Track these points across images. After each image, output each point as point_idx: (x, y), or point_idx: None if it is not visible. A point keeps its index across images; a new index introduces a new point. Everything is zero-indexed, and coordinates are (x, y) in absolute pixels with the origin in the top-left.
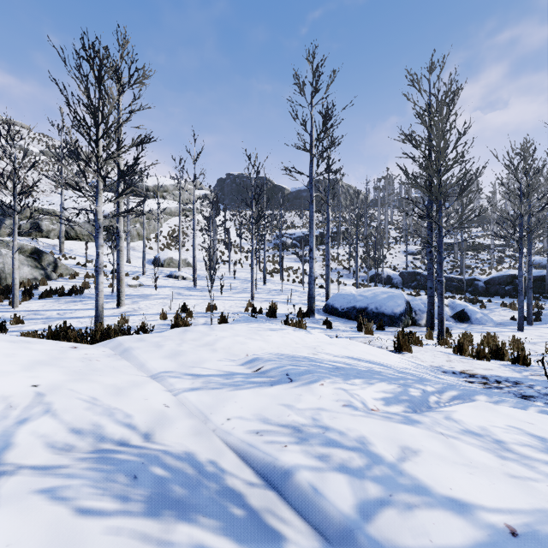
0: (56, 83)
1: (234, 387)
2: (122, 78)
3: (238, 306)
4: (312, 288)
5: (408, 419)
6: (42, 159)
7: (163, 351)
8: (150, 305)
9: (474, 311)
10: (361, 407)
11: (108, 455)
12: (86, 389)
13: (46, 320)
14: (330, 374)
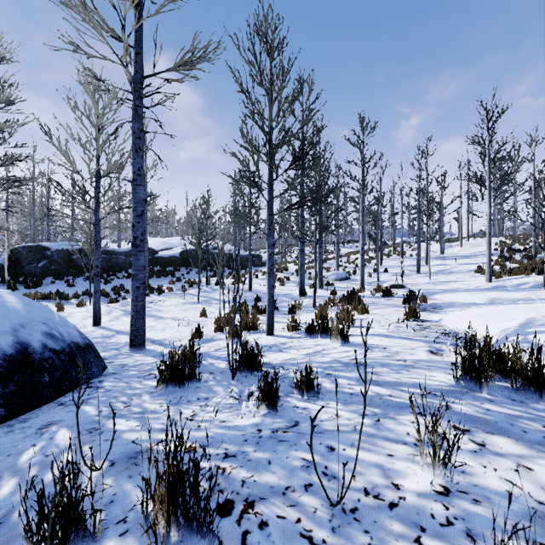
0: None
1: None
2: None
3: None
4: None
5: None
6: None
7: None
8: None
9: None
10: None
11: None
12: None
13: None
14: None
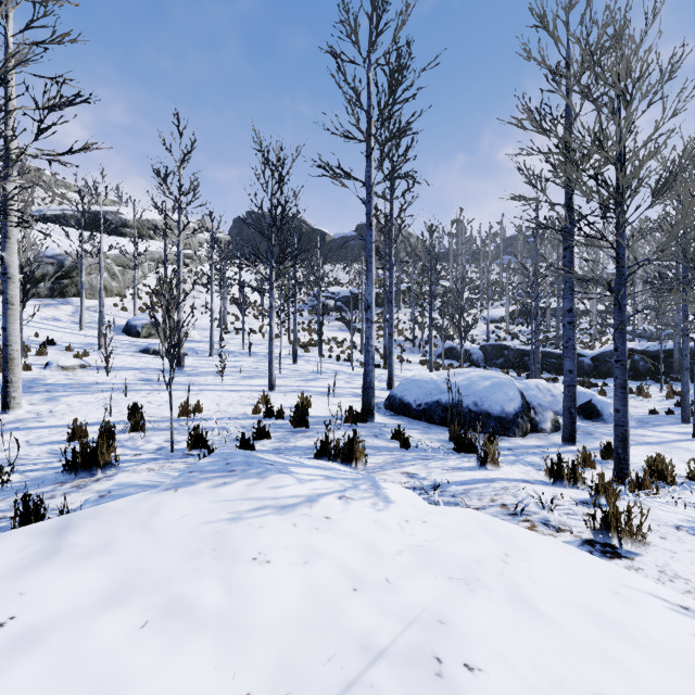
0: None
1: None
2: None
3: (244, 404)
4: (371, 371)
5: None
6: None
7: None
8: (78, 404)
9: (606, 402)
10: None
11: None
12: None
13: None
14: None
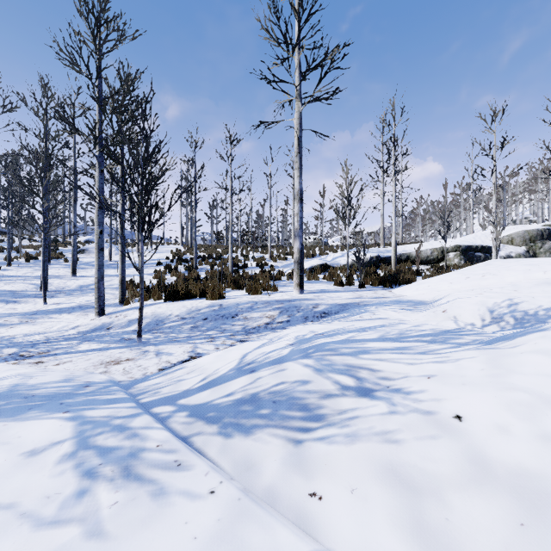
0: None
1: None
2: None
3: None
4: None
5: None
6: None
7: None
8: None
9: None
10: None
11: (307, 413)
12: (430, 450)
13: None
14: None
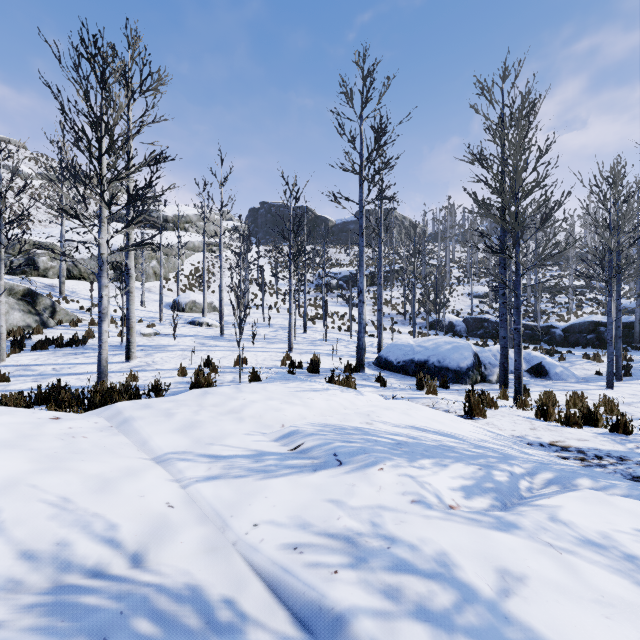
0: (49, 86)
1: (264, 474)
2: (132, 84)
3: (273, 360)
4: (363, 337)
5: (501, 523)
6: (40, 184)
7: (174, 422)
8: (167, 358)
9: (553, 364)
10: (436, 503)
11: (70, 599)
12: (56, 484)
13: (38, 377)
14: (390, 453)
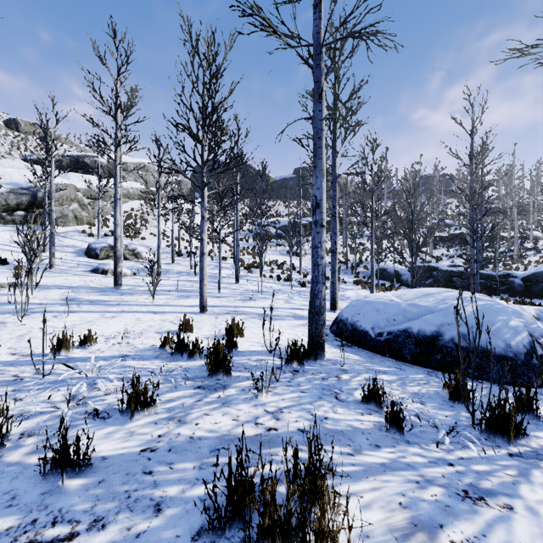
0: None
1: None
2: None
3: (160, 330)
4: (321, 291)
5: None
6: None
7: None
8: None
9: None
10: None
11: None
12: None
13: None
14: None
